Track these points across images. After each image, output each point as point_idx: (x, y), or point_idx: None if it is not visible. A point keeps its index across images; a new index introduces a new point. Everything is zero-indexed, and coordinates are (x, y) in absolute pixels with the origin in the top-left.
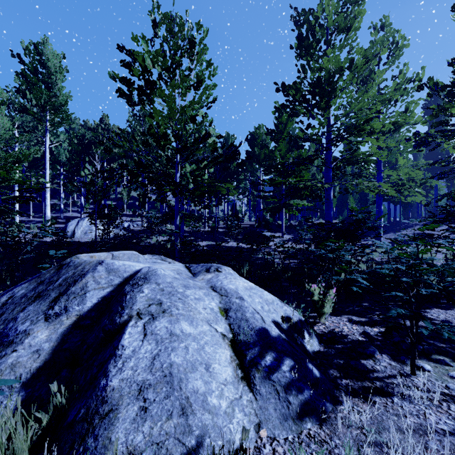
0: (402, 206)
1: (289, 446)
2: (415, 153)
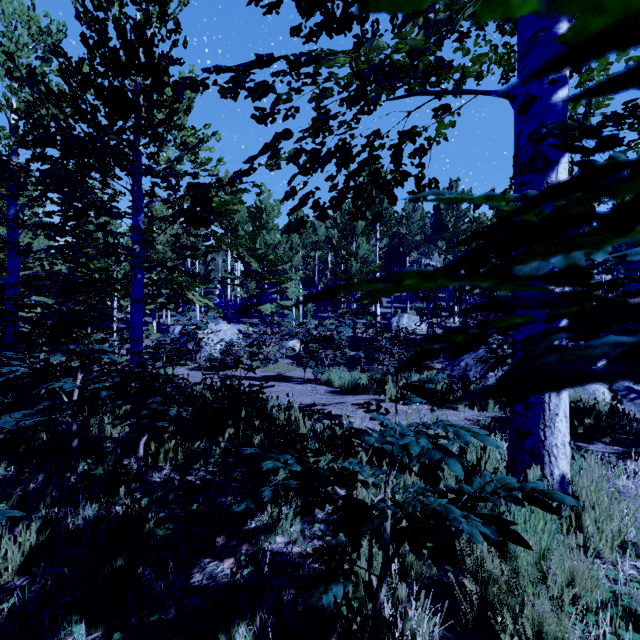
0: None
1: (639, 416)
2: None
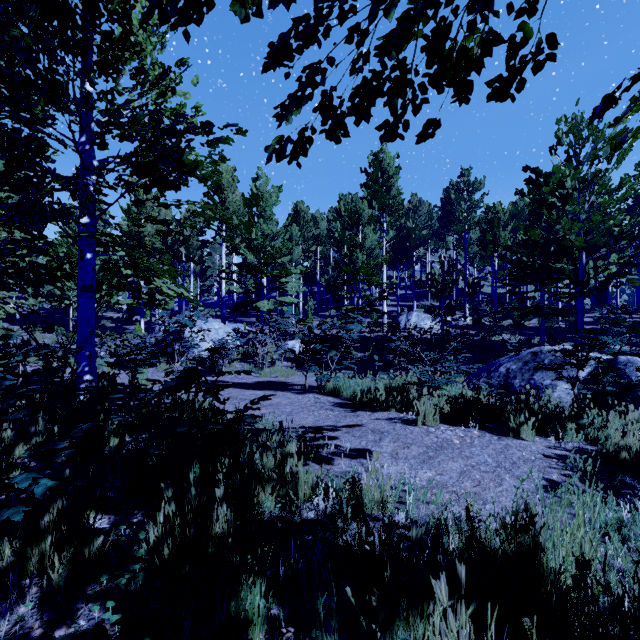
0: None
1: None
2: None
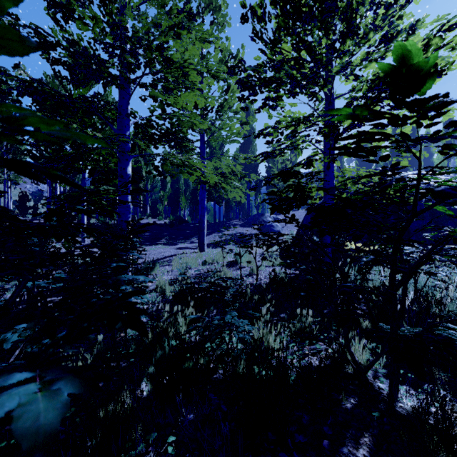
0: (225, 208)
1: None
2: (234, 161)
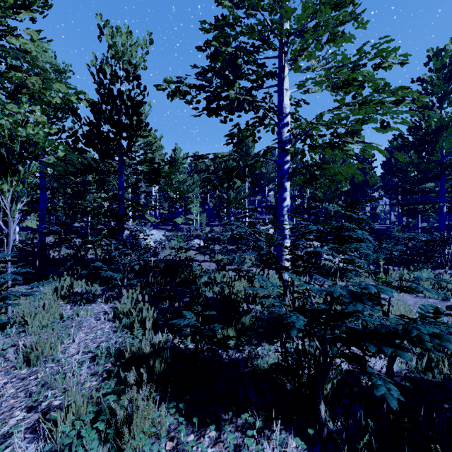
0: None
1: None
2: None
